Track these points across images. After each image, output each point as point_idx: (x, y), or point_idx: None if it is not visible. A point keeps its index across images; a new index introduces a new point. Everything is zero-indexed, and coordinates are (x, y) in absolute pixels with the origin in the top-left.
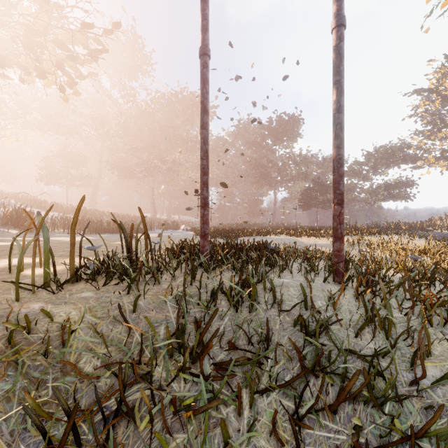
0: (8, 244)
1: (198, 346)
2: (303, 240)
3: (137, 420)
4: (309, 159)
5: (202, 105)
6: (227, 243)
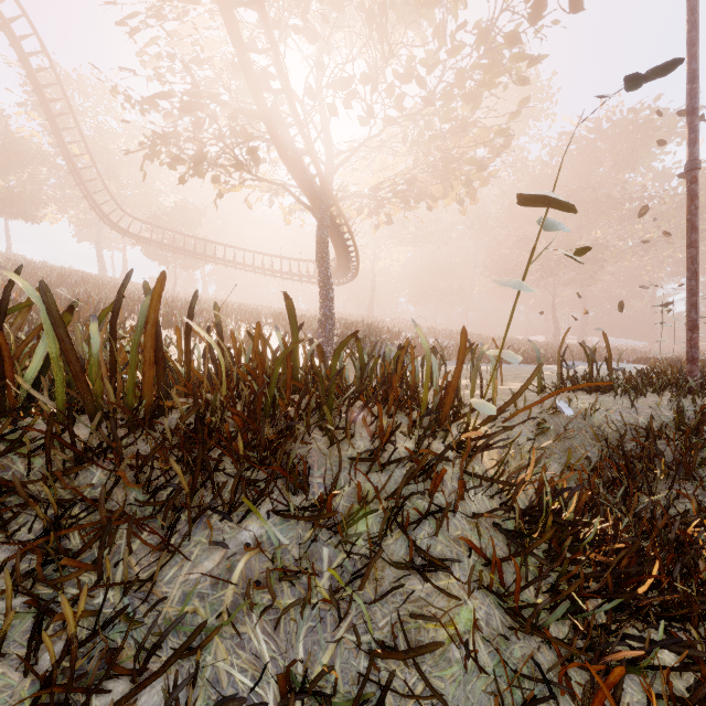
0: None
1: (698, 431)
2: None
3: (660, 446)
4: None
5: (689, 223)
6: None
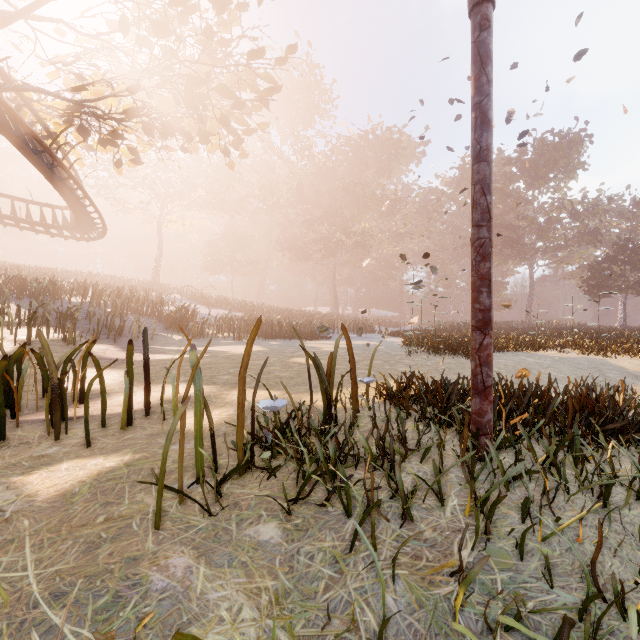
0: (169, 358)
1: None
2: (623, 363)
3: None
4: (602, 207)
5: (478, 111)
6: (502, 389)
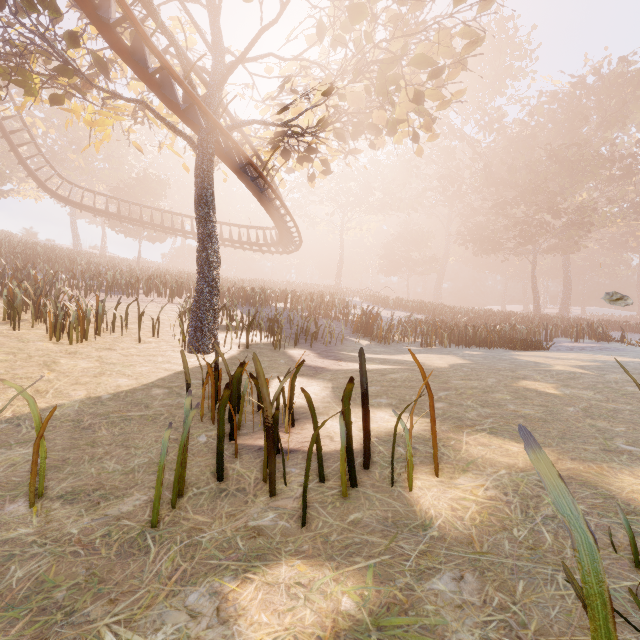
0: None
1: None
2: None
3: None
4: None
5: None
6: None
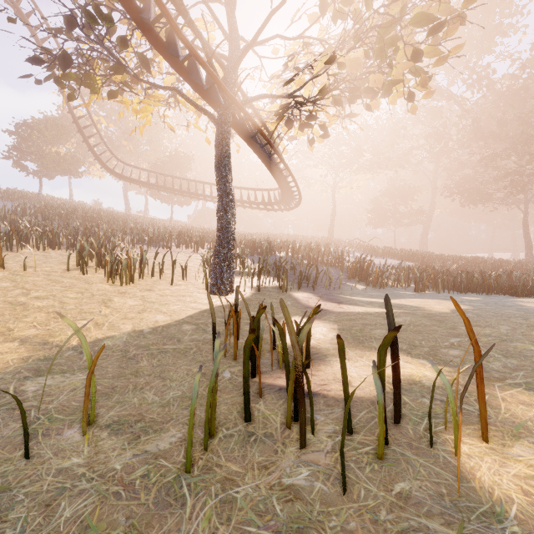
0: (364, 311)
1: None
2: None
3: None
4: None
5: None
6: None
